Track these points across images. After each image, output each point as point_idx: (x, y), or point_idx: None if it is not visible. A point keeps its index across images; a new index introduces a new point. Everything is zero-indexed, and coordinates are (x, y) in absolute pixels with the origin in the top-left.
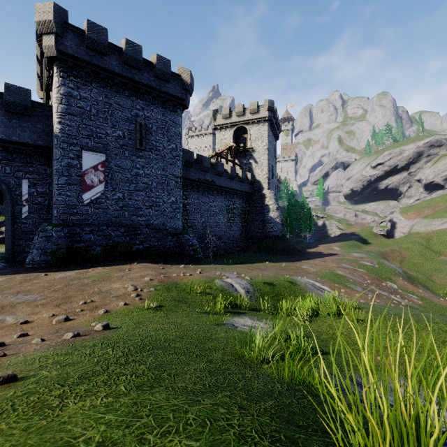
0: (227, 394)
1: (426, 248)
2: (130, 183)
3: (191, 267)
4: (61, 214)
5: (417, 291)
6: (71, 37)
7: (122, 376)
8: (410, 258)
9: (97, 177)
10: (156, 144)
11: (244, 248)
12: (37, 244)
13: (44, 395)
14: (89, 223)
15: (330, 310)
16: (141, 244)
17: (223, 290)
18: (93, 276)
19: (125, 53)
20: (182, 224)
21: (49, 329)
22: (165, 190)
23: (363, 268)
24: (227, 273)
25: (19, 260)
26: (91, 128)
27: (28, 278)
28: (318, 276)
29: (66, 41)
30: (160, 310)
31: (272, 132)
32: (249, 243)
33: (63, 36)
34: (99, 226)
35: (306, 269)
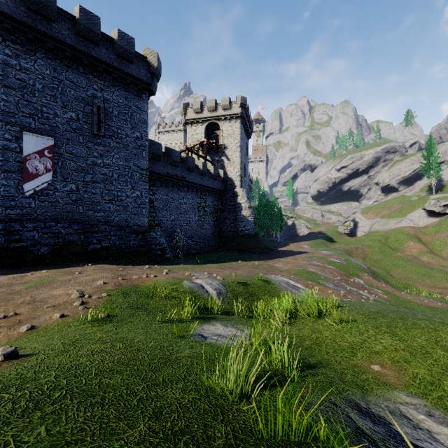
0: None
1: (385, 245)
2: (86, 173)
3: (156, 267)
4: None
5: (381, 286)
6: None
7: None
8: (371, 254)
9: (43, 164)
10: (118, 131)
11: (216, 247)
12: None
13: None
14: (33, 219)
15: (310, 310)
16: (99, 243)
17: (192, 293)
18: (31, 282)
19: (78, 22)
20: (149, 222)
21: None
22: (128, 183)
23: (332, 265)
24: (197, 273)
25: None
26: (34, 106)
27: None
28: (291, 274)
29: None
30: (109, 321)
31: (244, 130)
32: (221, 242)
33: None
34: (45, 222)
35: (278, 267)
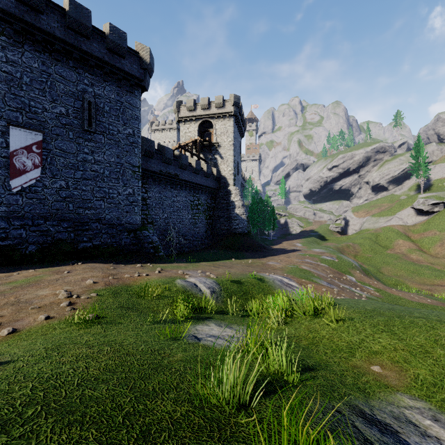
0: None
1: (375, 243)
2: (76, 170)
3: (149, 266)
4: None
5: (372, 283)
6: None
7: None
8: (362, 252)
9: (31, 160)
10: (109, 127)
11: (209, 245)
12: None
13: None
14: (20, 216)
15: (306, 309)
16: (90, 242)
17: (185, 292)
18: (16, 281)
19: (68, 14)
20: (141, 220)
21: None
22: (120, 180)
23: (325, 263)
24: (190, 272)
25: None
26: (22, 100)
27: None
28: (284, 272)
29: None
30: (97, 323)
31: (237, 128)
32: (215, 240)
33: None
34: (34, 220)
35: (272, 265)
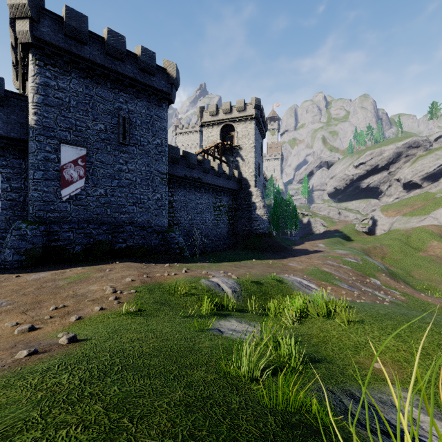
0: None
1: (405, 244)
2: (113, 179)
3: (176, 265)
4: (37, 211)
5: (399, 287)
6: (48, 23)
7: (63, 428)
8: (391, 254)
9: (77, 172)
10: (141, 139)
11: (231, 245)
12: (9, 243)
13: None
14: (68, 221)
15: (319, 311)
16: (124, 243)
17: (209, 291)
18: (70, 278)
19: (107, 43)
20: (168, 222)
21: (7, 342)
22: (149, 186)
23: (348, 265)
24: (213, 272)
25: None
26: (70, 121)
27: None
28: (304, 274)
29: (43, 27)
30: (139, 315)
31: (258, 130)
32: (236, 240)
33: (39, 22)
34: (79, 224)
35: (292, 266)
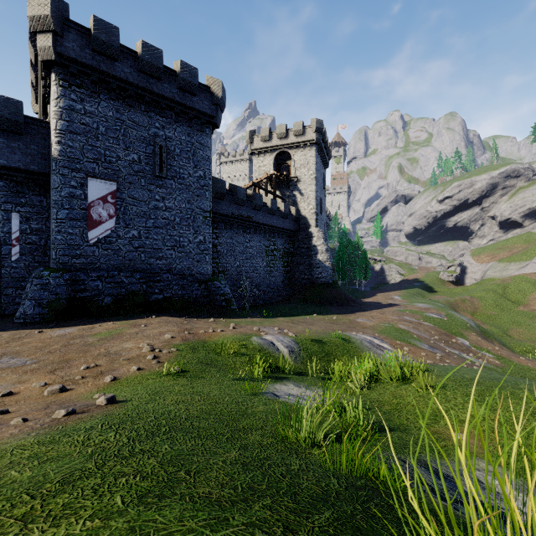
0: (267, 504)
1: (502, 297)
2: (148, 218)
3: (222, 321)
4: (61, 256)
5: (493, 349)
6: (73, 37)
7: (122, 477)
8: (483, 308)
9: (106, 210)
10: (180, 171)
11: (286, 297)
12: (30, 293)
13: (1, 516)
14: (96, 268)
15: (392, 374)
16: (161, 293)
17: (262, 350)
18: (100, 334)
19: (141, 58)
20: (212, 269)
21: (38, 403)
22: (190, 227)
23: (429, 321)
24: (266, 328)
25: (8, 313)
26: (98, 150)
27: (17, 336)
28: (376, 332)
29: (67, 42)
30: (182, 376)
31: (320, 158)
32: (293, 291)
33: (63, 36)
34: (109, 271)
35: (361, 322)
